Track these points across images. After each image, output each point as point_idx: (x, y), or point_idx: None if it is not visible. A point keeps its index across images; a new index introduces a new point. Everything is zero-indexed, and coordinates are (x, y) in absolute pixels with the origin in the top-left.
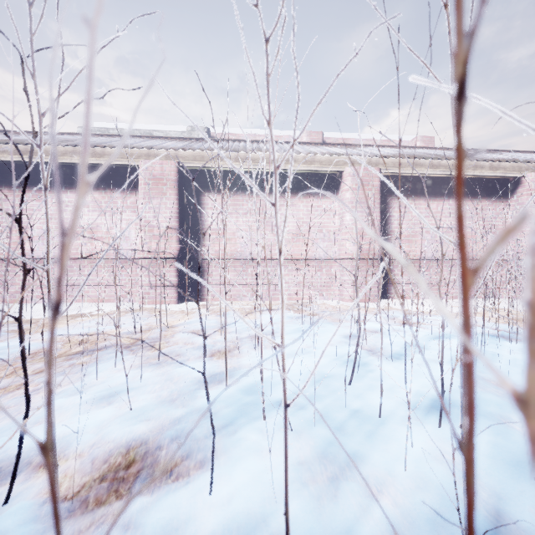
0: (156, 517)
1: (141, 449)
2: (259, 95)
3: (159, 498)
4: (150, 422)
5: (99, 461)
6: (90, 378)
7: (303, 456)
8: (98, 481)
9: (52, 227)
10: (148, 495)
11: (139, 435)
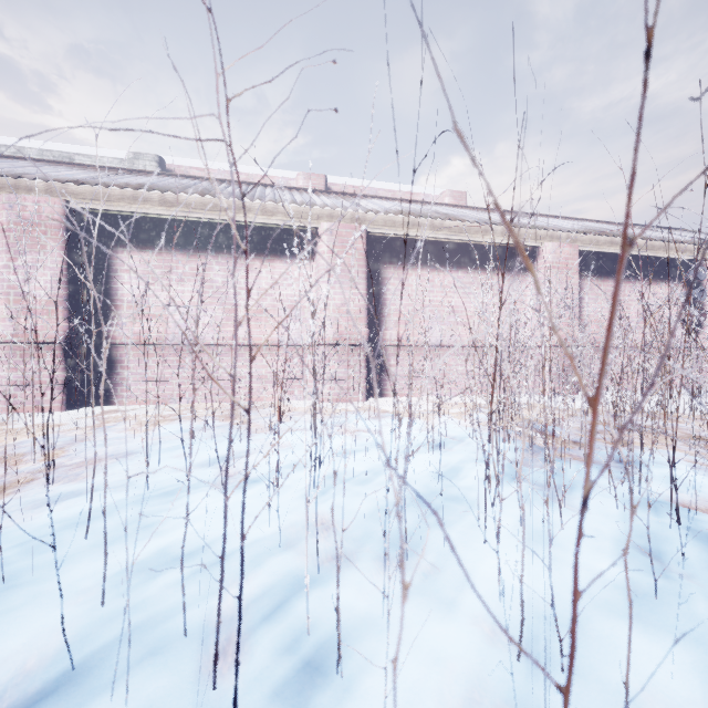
0: None
1: None
2: None
3: None
4: None
5: None
6: None
7: None
8: None
9: None
10: None
11: None
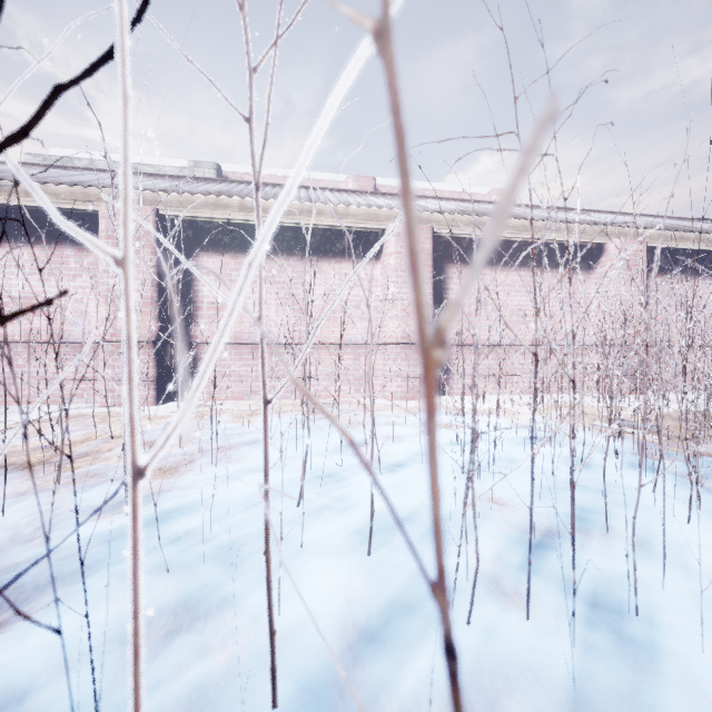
0: None
1: None
2: None
3: None
4: None
5: None
6: None
7: (157, 604)
8: None
9: None
10: None
11: None
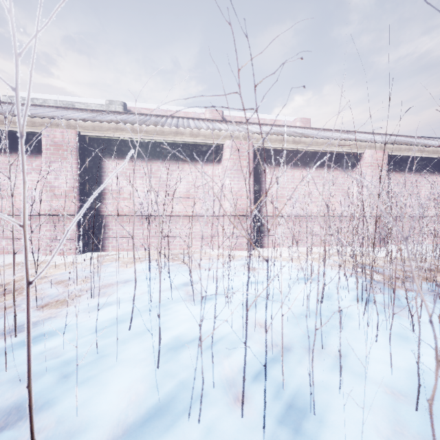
0: None
1: None
2: None
3: None
4: None
5: None
6: None
7: None
8: None
9: None
10: None
11: None
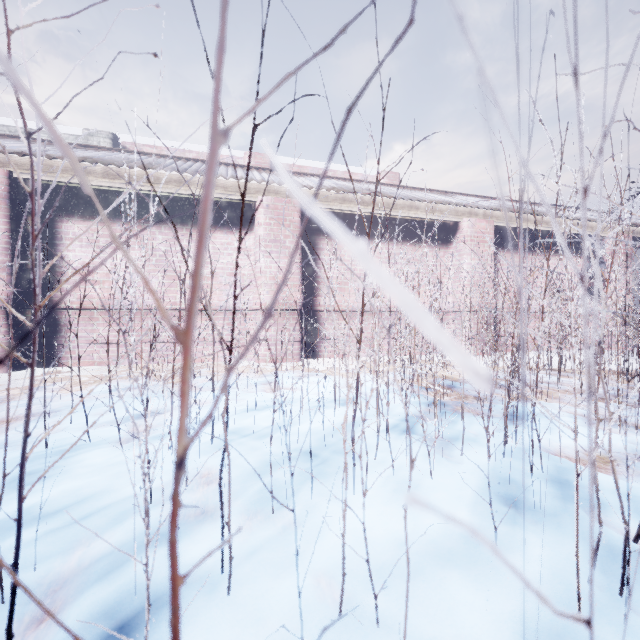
0: None
1: None
2: None
3: None
4: None
5: None
6: None
7: None
8: None
9: None
10: None
11: None
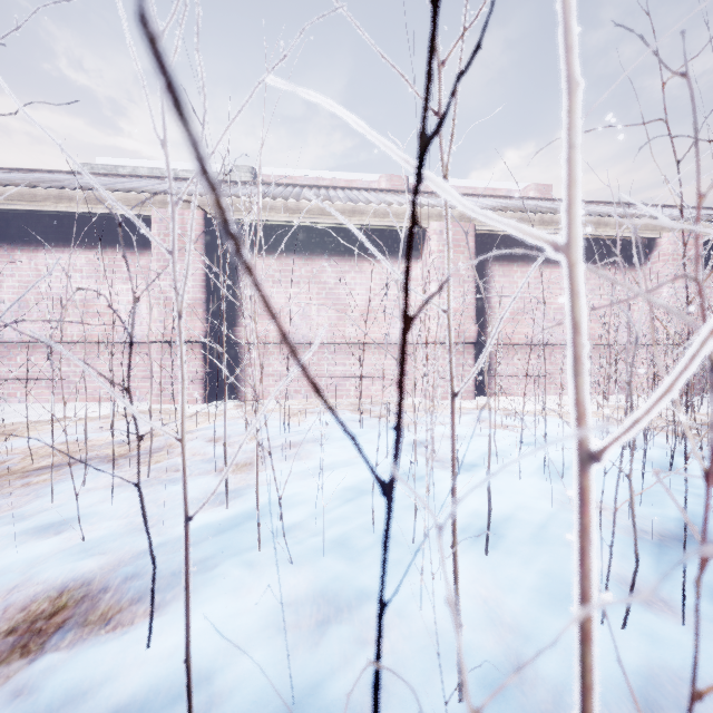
0: (62, 678)
1: (80, 591)
2: (149, 107)
3: (77, 654)
4: (105, 556)
5: (15, 609)
6: (44, 500)
7: (295, 594)
8: (3, 635)
9: (30, 299)
10: (65, 650)
11: (82, 573)
